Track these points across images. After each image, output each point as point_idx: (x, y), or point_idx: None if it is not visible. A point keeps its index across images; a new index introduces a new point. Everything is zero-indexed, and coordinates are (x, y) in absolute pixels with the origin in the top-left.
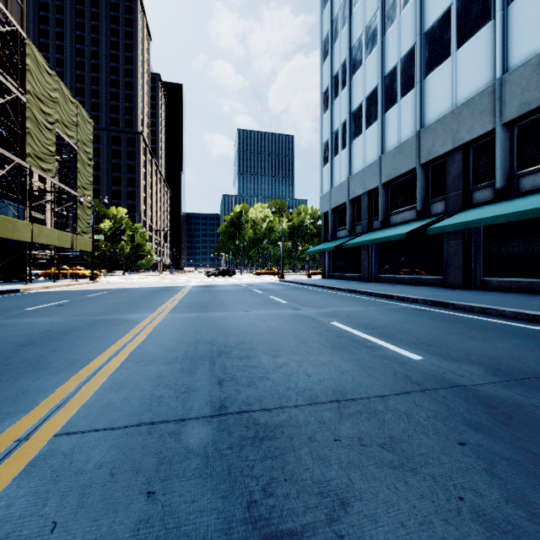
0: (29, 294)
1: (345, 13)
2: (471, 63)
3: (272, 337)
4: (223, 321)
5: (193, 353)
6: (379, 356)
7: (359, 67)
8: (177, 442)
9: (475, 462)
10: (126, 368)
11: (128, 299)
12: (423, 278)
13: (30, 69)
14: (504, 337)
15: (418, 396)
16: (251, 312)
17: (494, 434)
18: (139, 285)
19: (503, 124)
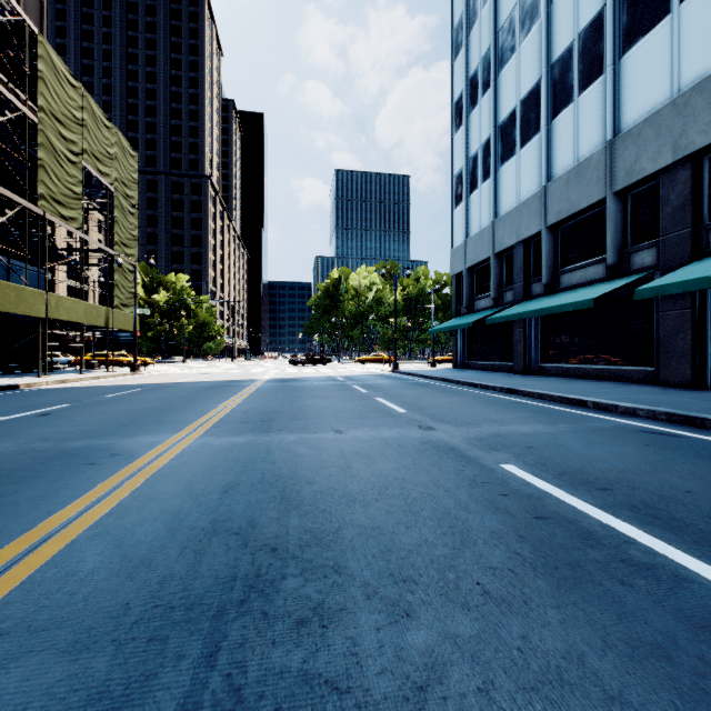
0: (28, 392)
1: None
2: (708, 19)
3: (387, 517)
4: (290, 459)
5: (179, 588)
6: None
7: (509, 57)
8: None
9: None
10: None
11: (158, 404)
12: (616, 369)
13: (44, 77)
14: None
15: None
16: (346, 435)
17: None
18: (193, 378)
19: None
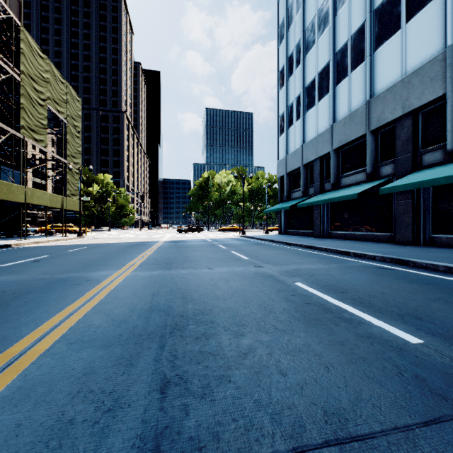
0: (18, 248)
1: None
2: (420, 34)
3: (235, 304)
4: (184, 281)
5: (142, 329)
6: (365, 336)
7: (311, 46)
8: None
9: None
10: (52, 354)
11: (102, 255)
12: (372, 234)
13: (24, 52)
14: None
15: None
16: (214, 270)
17: None
18: (118, 240)
19: None
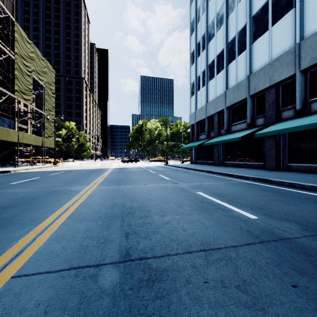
0: (16, 173)
1: (204, 5)
2: (280, 34)
3: (161, 202)
4: (130, 191)
5: (110, 214)
6: (229, 216)
7: (212, 37)
8: (95, 283)
9: (306, 303)
10: (66, 224)
11: (74, 177)
12: (251, 163)
13: (17, 40)
14: (306, 202)
15: (258, 246)
16: (148, 185)
17: (315, 277)
18: (82, 168)
19: (300, 71)
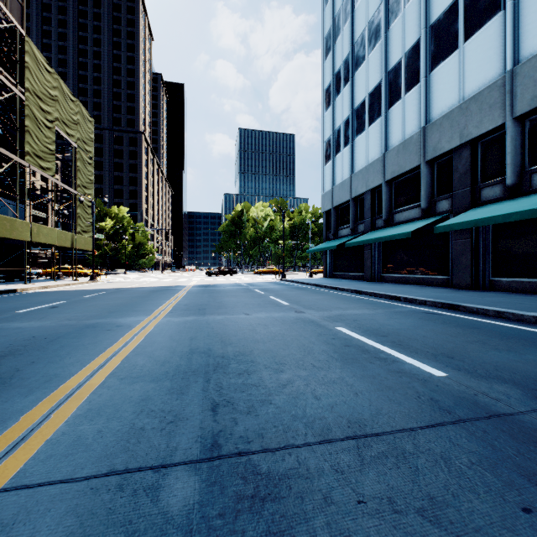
0: (26, 294)
1: (347, 8)
2: (479, 56)
3: (275, 347)
4: (221, 327)
5: (186, 367)
6: (396, 371)
7: (361, 62)
8: (154, 504)
9: None
10: (108, 387)
11: (125, 301)
12: (428, 277)
13: (29, 67)
14: (530, 346)
15: (453, 429)
16: (252, 315)
17: None
18: (139, 285)
19: (514, 118)
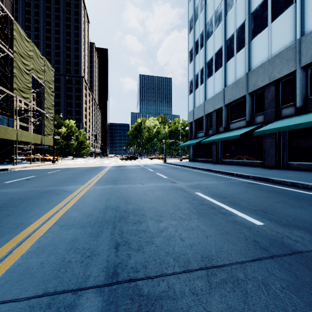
0: (13, 171)
1: (202, 3)
2: (280, 30)
3: (157, 205)
4: (126, 192)
5: (102, 218)
6: (231, 221)
7: (210, 35)
8: None
9: None
10: (52, 231)
11: (71, 175)
12: (250, 161)
13: (16, 38)
14: None
15: (269, 262)
16: (145, 185)
17: None
18: (80, 166)
19: (301, 67)
